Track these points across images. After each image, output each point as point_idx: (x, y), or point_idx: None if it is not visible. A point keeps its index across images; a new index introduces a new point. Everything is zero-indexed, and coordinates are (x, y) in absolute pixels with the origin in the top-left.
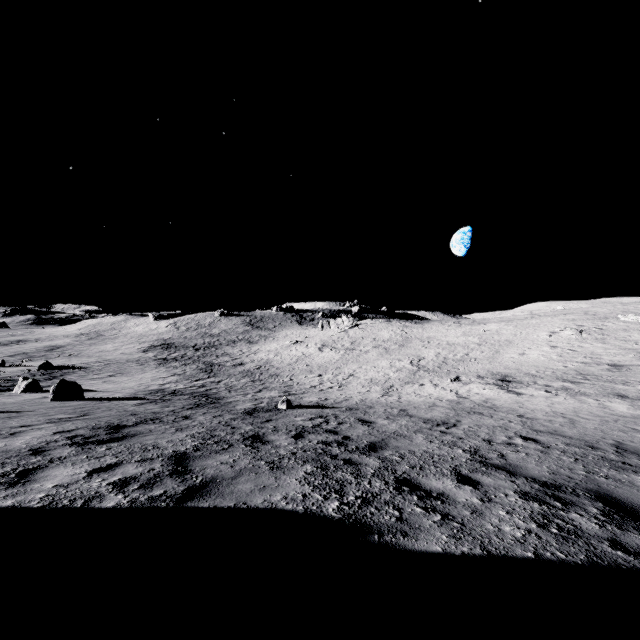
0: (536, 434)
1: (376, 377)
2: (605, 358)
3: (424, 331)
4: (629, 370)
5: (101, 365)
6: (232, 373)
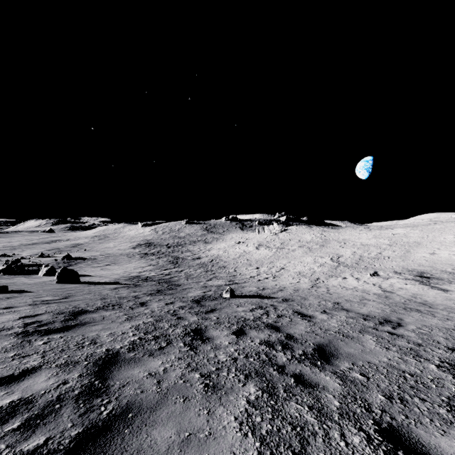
0: None
1: (303, 270)
2: None
3: (339, 234)
4: None
5: (103, 257)
6: (191, 265)
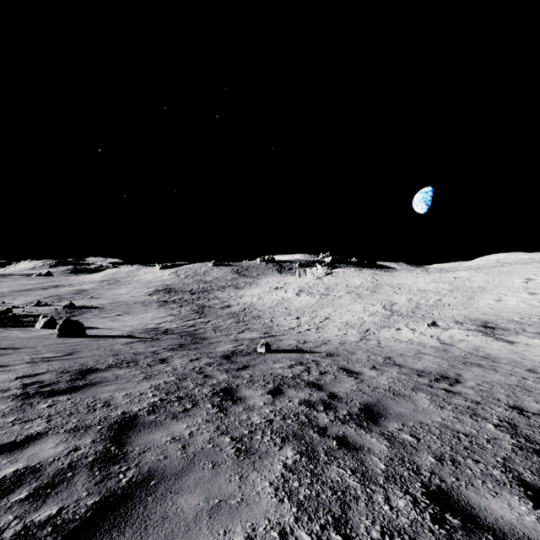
0: None
1: (351, 320)
2: None
3: (393, 278)
4: None
5: (113, 306)
6: (220, 314)
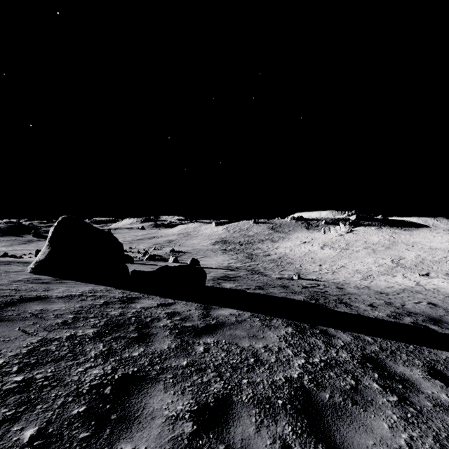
0: (441, 303)
1: (361, 269)
2: None
3: (411, 237)
4: None
5: (195, 251)
6: (264, 260)
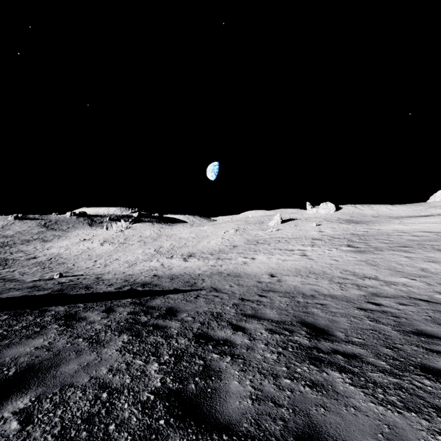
0: (161, 273)
1: (131, 259)
2: (235, 243)
3: (171, 230)
4: (236, 248)
5: None
6: (26, 264)
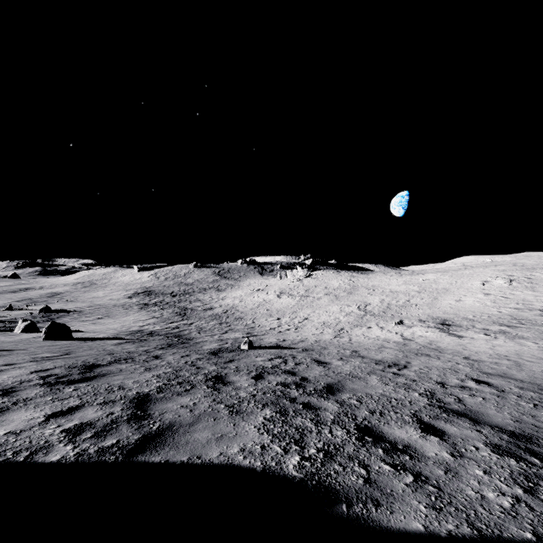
0: (487, 377)
1: (328, 320)
2: (536, 304)
3: (369, 280)
4: None
5: (92, 309)
6: (202, 316)
